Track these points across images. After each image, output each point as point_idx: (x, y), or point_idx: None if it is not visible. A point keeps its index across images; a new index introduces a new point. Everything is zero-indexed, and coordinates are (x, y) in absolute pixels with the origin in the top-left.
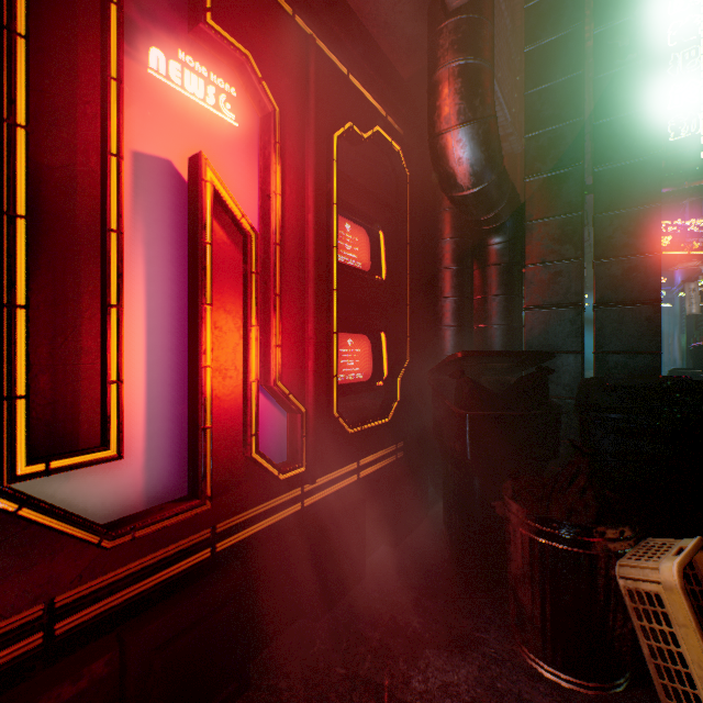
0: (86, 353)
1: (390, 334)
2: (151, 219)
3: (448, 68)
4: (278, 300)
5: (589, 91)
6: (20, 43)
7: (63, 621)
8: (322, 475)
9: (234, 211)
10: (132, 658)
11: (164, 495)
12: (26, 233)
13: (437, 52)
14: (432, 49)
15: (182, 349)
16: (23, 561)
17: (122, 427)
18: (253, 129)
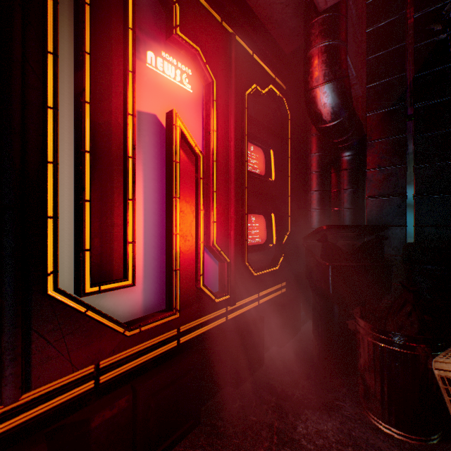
0: (116, 226)
1: (277, 214)
2: (146, 149)
3: (318, 47)
4: (214, 194)
5: (409, 52)
6: (87, 57)
7: (103, 375)
8: (238, 300)
9: (191, 142)
10: (140, 398)
11: (152, 308)
12: (90, 160)
13: (310, 37)
14: (306, 36)
15: (162, 224)
16: (87, 340)
17: (134, 268)
18: (199, 92)
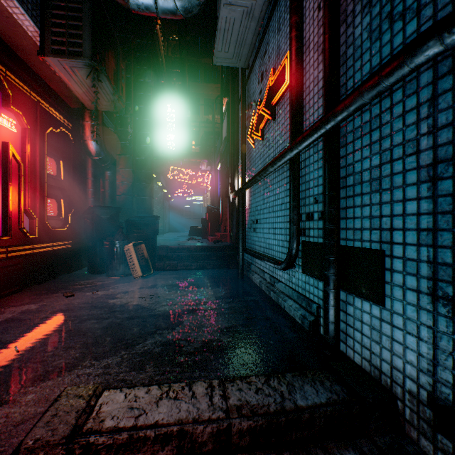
0: None
1: (66, 200)
2: None
3: (88, 123)
4: (30, 184)
5: None
6: None
7: None
8: (42, 241)
9: (18, 158)
10: None
11: None
12: None
13: (85, 116)
14: (83, 114)
15: None
16: None
17: None
18: (18, 129)
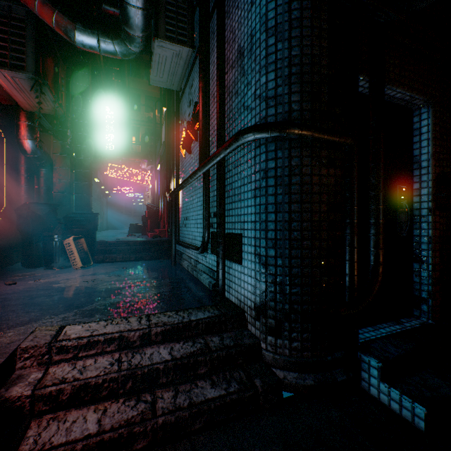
0: None
1: None
2: None
3: (24, 123)
4: None
5: None
6: None
7: None
8: None
9: None
10: None
11: None
12: None
13: (20, 116)
14: (18, 114)
15: None
16: None
17: None
18: None
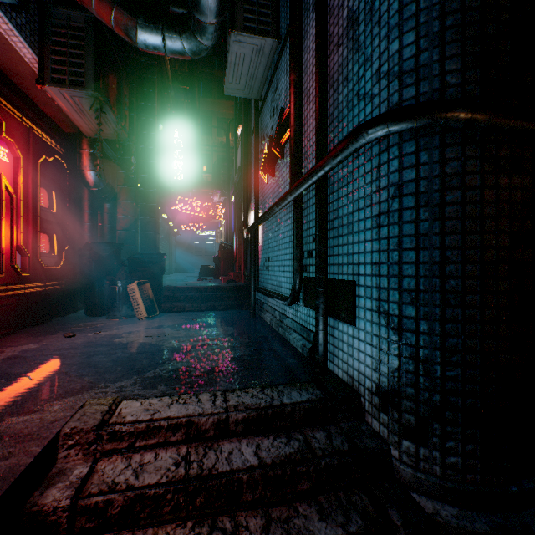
0: None
1: (58, 235)
2: None
3: (87, 151)
4: (22, 218)
5: None
6: None
7: None
8: (34, 281)
9: (11, 190)
10: None
11: None
12: None
13: (83, 144)
14: (80, 141)
15: None
16: None
17: None
18: (9, 158)
